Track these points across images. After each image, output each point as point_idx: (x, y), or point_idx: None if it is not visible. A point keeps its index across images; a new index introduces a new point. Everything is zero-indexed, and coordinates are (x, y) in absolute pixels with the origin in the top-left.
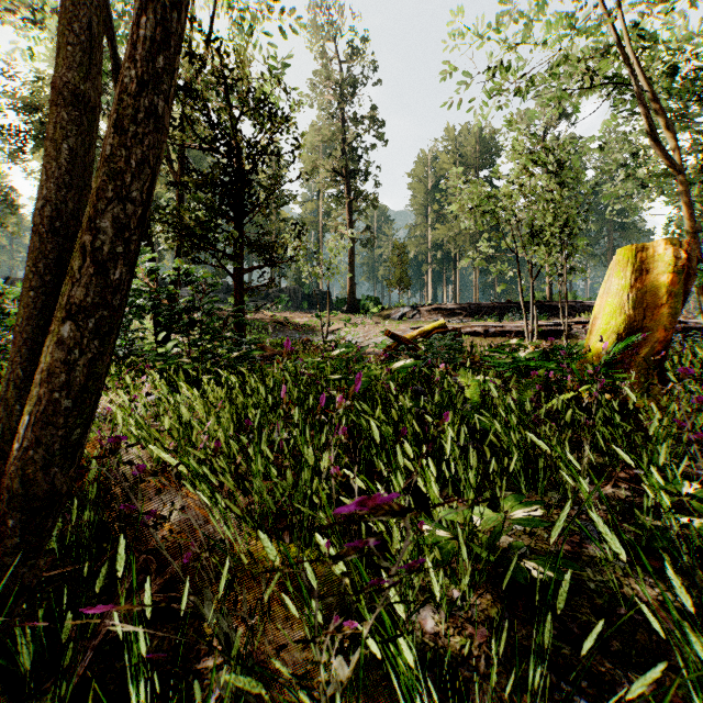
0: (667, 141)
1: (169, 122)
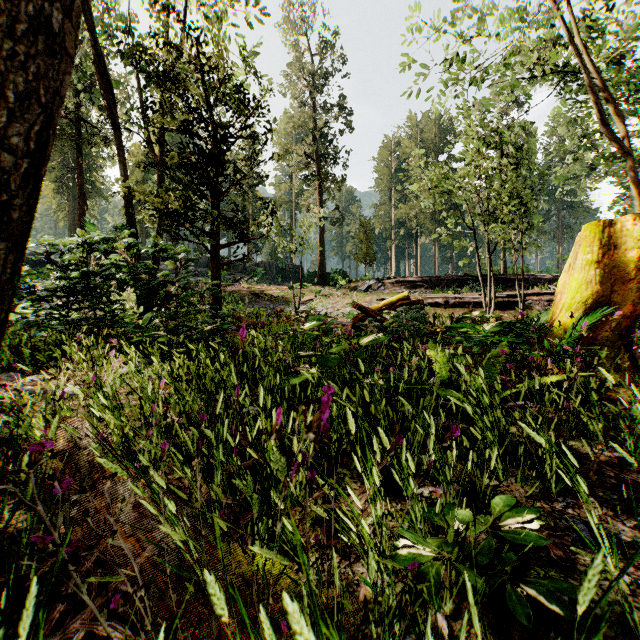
0: (617, 124)
1: (72, 45)
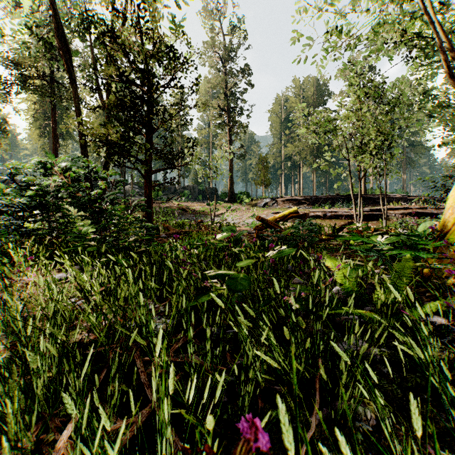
0: None
1: None
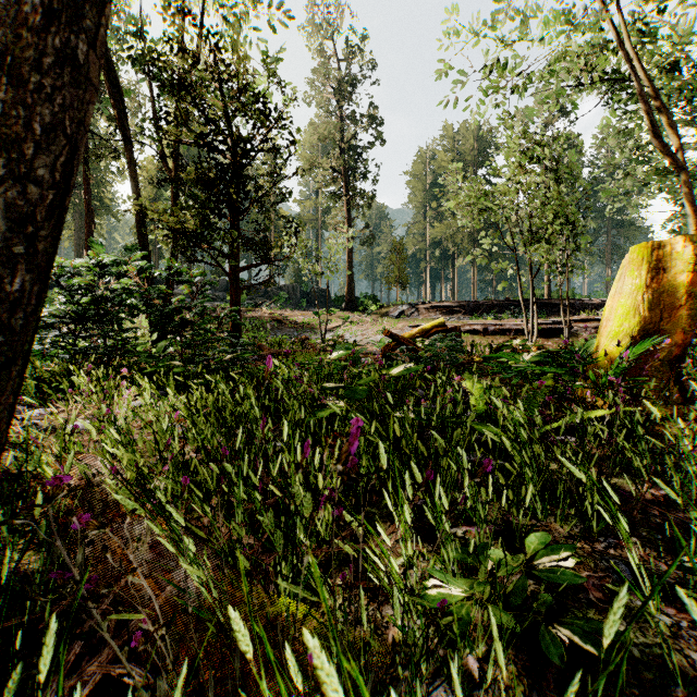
0: (670, 136)
1: (95, 74)
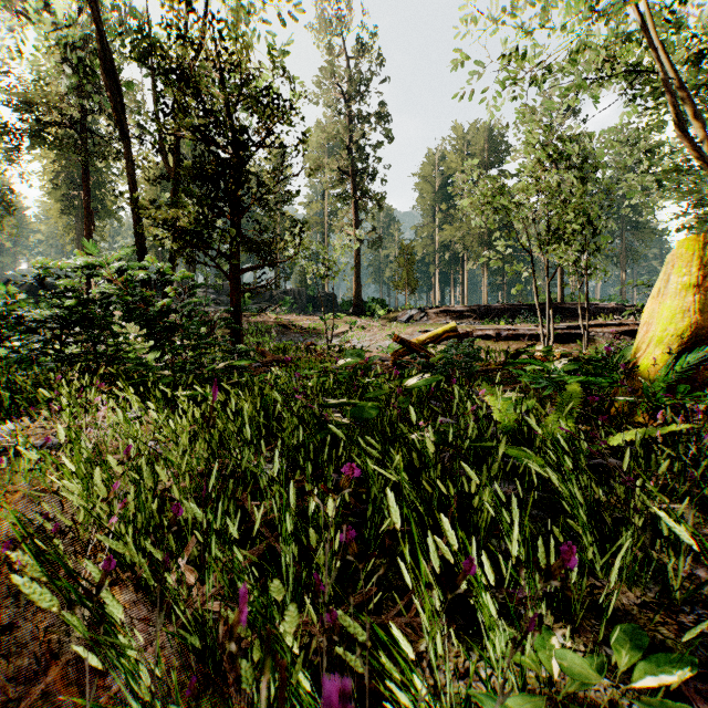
0: (694, 131)
1: None
